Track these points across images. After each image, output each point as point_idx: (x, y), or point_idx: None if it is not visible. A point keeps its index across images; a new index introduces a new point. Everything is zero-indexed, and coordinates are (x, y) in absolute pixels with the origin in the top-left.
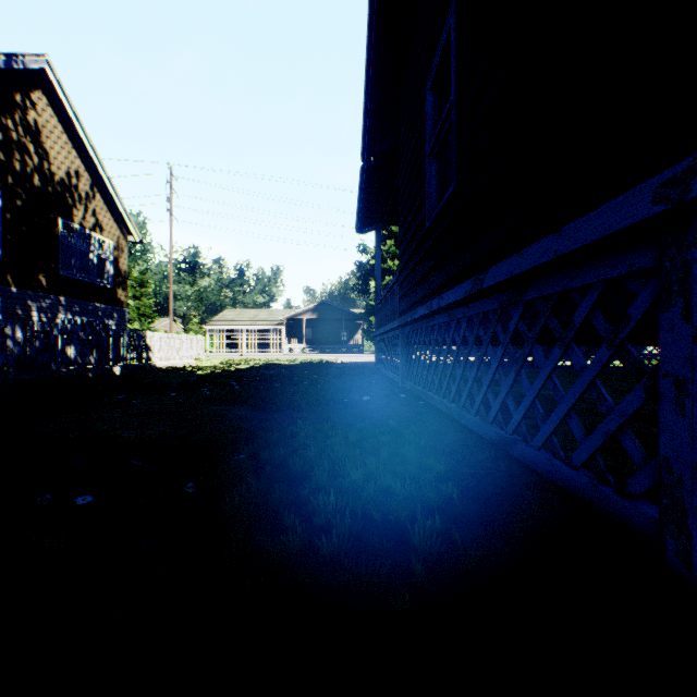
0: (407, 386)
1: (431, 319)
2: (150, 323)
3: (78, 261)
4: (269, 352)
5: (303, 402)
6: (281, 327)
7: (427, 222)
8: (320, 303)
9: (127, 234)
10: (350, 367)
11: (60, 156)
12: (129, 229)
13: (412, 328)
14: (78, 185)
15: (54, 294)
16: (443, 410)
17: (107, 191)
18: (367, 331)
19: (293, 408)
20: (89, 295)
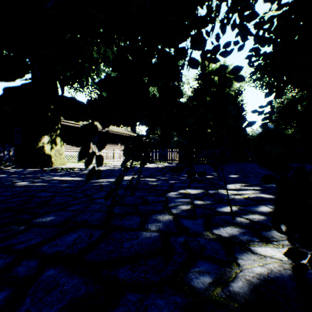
0: None
1: None
2: None
3: None
4: None
5: None
6: None
7: None
8: None
9: None
10: None
11: None
12: None
13: None
14: None
15: None
16: None
17: None
18: None
19: None
20: None
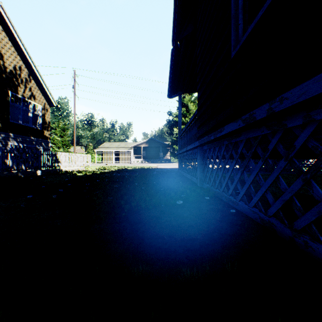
0: (205, 186)
1: (235, 136)
2: (68, 149)
3: (21, 115)
4: (125, 162)
5: (125, 207)
6: (131, 150)
7: (234, 50)
8: (149, 139)
9: (50, 102)
10: (164, 171)
11: (10, 58)
12: (50, 99)
13: (209, 146)
14: (21, 75)
15: (6, 132)
16: (257, 220)
17: (38, 79)
18: (172, 152)
19: (113, 217)
20: (28, 133)
